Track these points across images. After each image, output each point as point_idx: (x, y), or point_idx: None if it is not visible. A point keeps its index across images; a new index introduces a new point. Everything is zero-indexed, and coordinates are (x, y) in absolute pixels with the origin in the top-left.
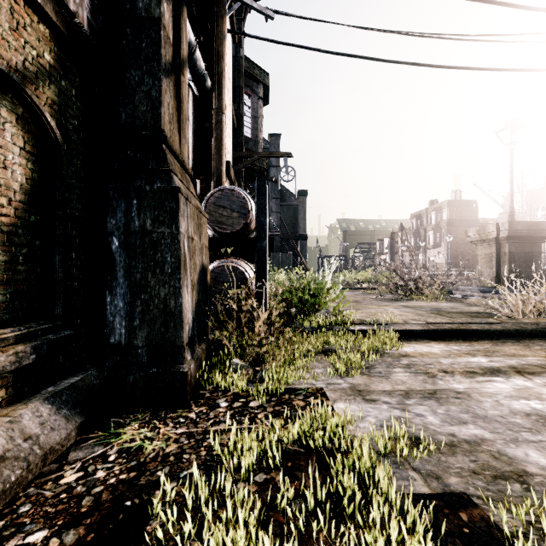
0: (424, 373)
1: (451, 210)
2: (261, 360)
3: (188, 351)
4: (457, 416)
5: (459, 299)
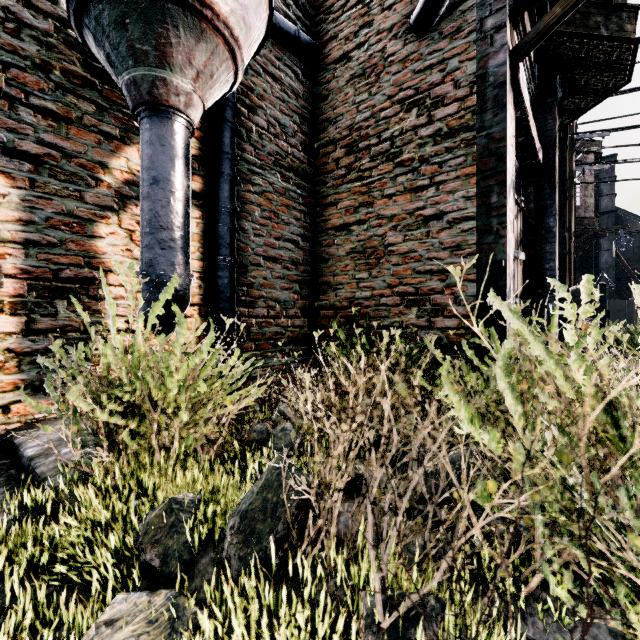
0: None
1: None
2: None
3: None
4: None
5: None
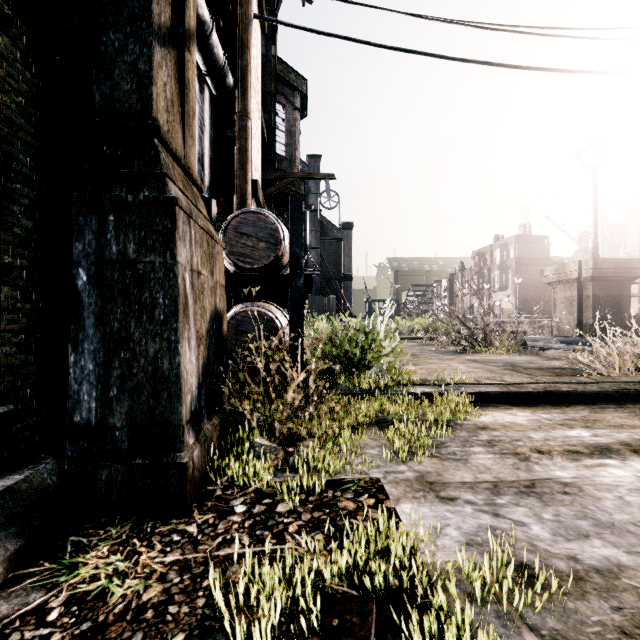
0: (512, 454)
1: (519, 247)
2: (295, 438)
3: (191, 432)
4: (573, 525)
5: (535, 351)
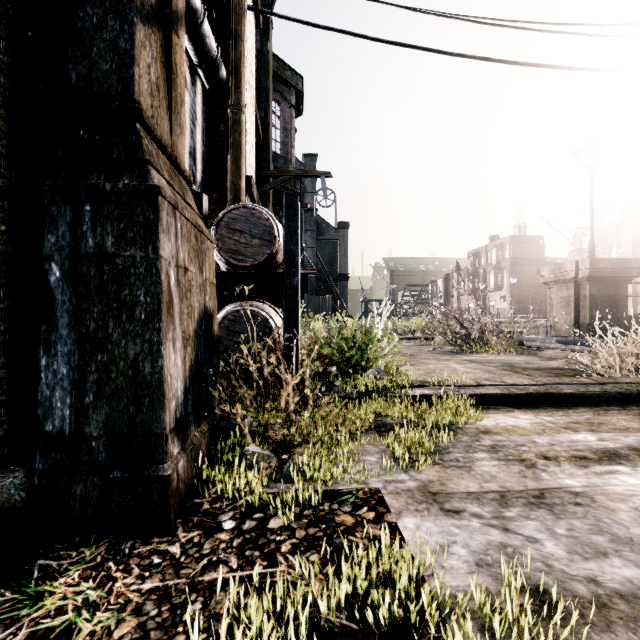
0: (518, 460)
1: (515, 247)
2: (289, 444)
3: (176, 441)
4: (589, 541)
5: (532, 351)
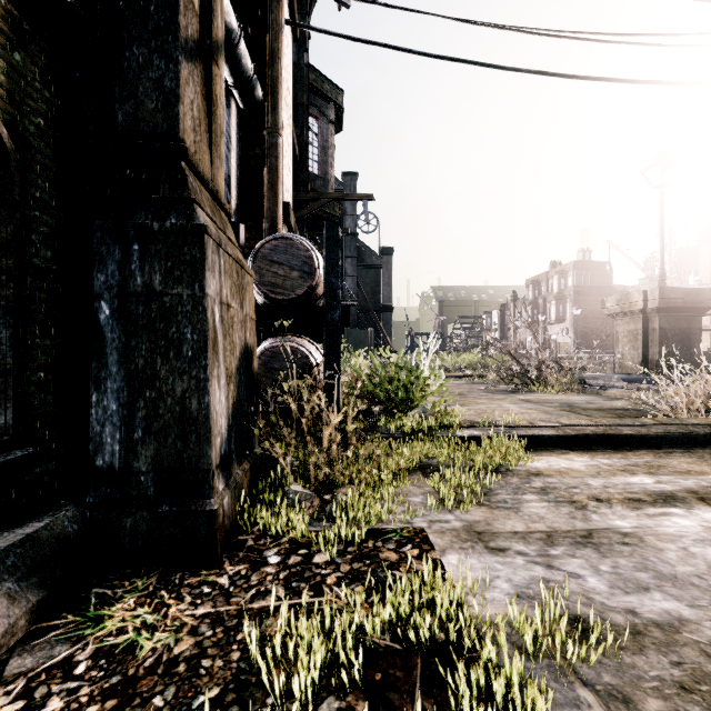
0: (568, 502)
1: (578, 274)
2: (332, 484)
3: (221, 477)
4: (632, 577)
5: (595, 390)
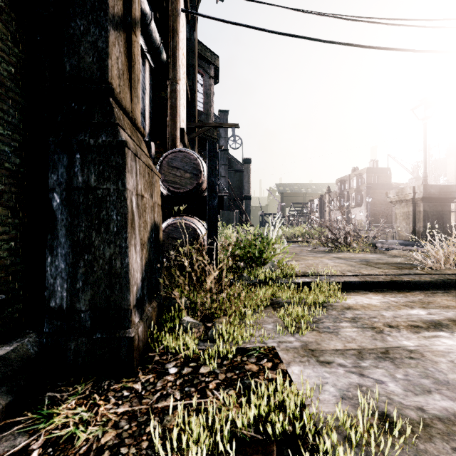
0: (371, 328)
1: (370, 176)
2: (212, 316)
3: (136, 313)
4: (418, 382)
5: (382, 251)
